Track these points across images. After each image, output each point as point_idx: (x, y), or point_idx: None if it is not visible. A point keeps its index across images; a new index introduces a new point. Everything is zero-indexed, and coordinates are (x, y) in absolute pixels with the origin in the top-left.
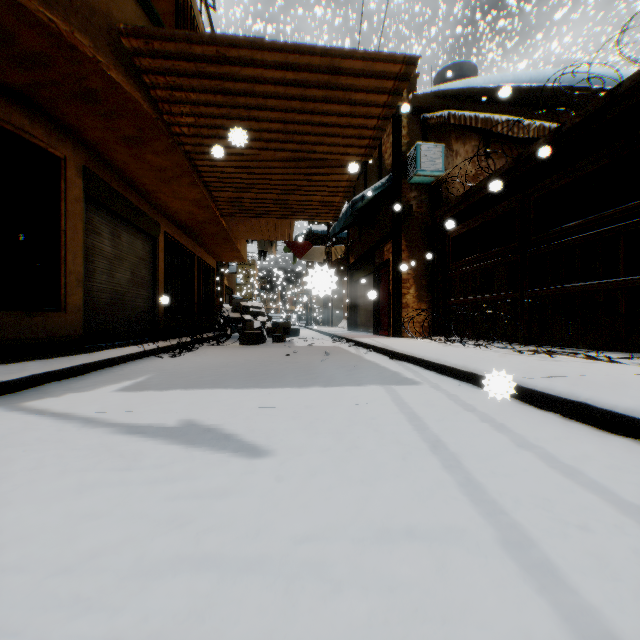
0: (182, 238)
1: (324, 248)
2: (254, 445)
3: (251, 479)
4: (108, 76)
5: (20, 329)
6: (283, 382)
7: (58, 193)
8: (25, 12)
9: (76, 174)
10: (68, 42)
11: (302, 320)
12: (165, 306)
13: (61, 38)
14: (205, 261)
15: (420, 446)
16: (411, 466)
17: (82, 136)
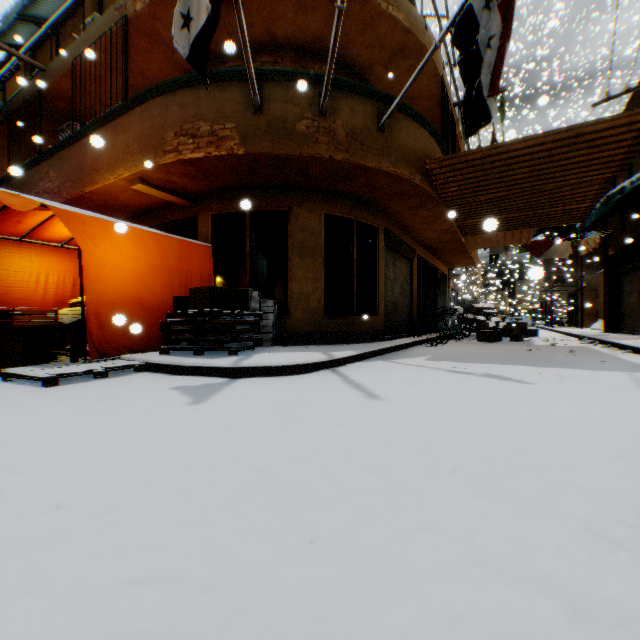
0: (426, 256)
1: (568, 243)
2: (524, 381)
3: (527, 387)
4: (413, 183)
5: (363, 325)
6: (531, 364)
7: (374, 248)
8: (385, 173)
9: (381, 234)
10: (399, 177)
11: (537, 320)
12: (417, 310)
13: (396, 176)
14: (440, 270)
15: (633, 392)
16: (621, 395)
17: (385, 211)
